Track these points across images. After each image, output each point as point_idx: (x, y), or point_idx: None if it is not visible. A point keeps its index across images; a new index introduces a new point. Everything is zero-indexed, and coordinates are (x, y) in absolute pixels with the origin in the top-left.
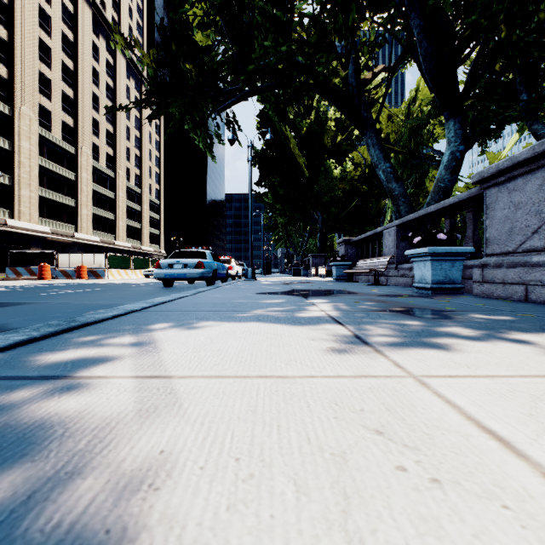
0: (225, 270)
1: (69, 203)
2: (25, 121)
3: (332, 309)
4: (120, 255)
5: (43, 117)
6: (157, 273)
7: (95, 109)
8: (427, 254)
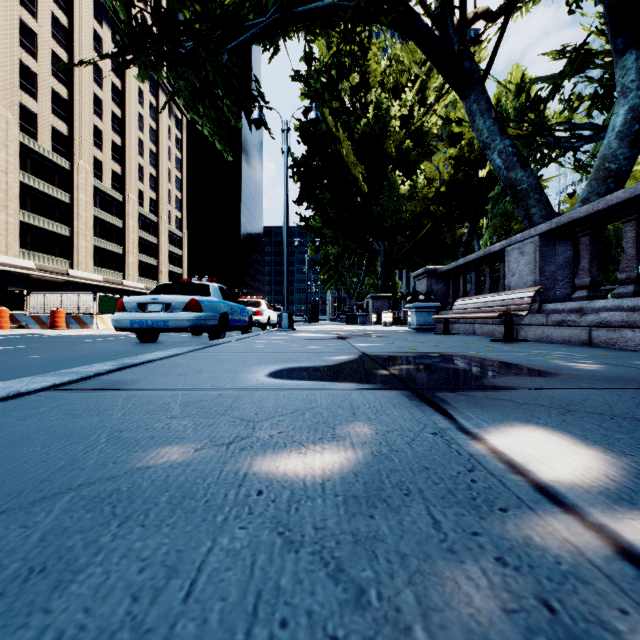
0: (246, 315)
1: (62, 232)
2: None
3: None
4: (116, 297)
5: (26, 120)
6: (117, 320)
7: (98, 115)
8: None
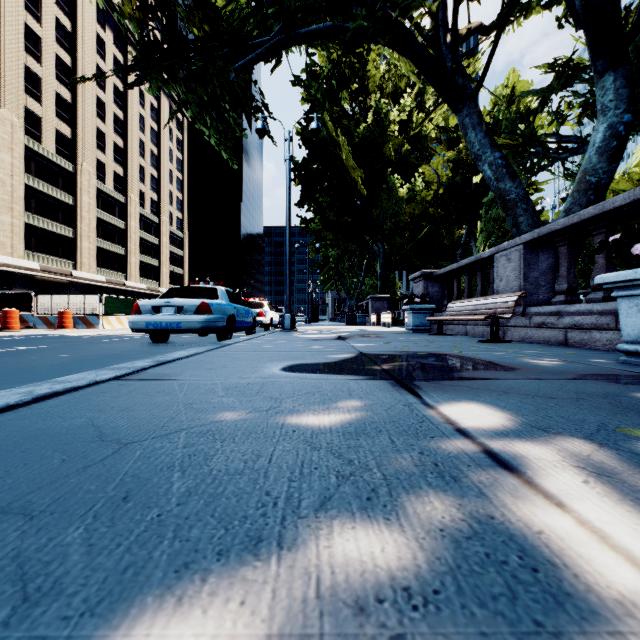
0: (250, 316)
1: (65, 234)
2: (5, 127)
3: None
4: (121, 298)
5: (31, 123)
6: (133, 322)
7: (100, 117)
8: None
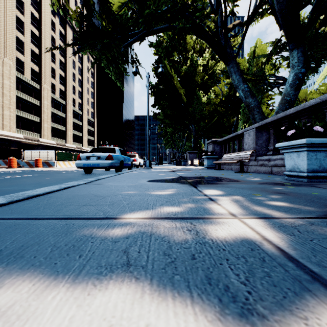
0: (130, 161)
1: (36, 120)
2: (6, 67)
3: (244, 211)
4: (65, 152)
5: (19, 65)
6: (77, 163)
7: (53, 61)
8: (304, 145)
